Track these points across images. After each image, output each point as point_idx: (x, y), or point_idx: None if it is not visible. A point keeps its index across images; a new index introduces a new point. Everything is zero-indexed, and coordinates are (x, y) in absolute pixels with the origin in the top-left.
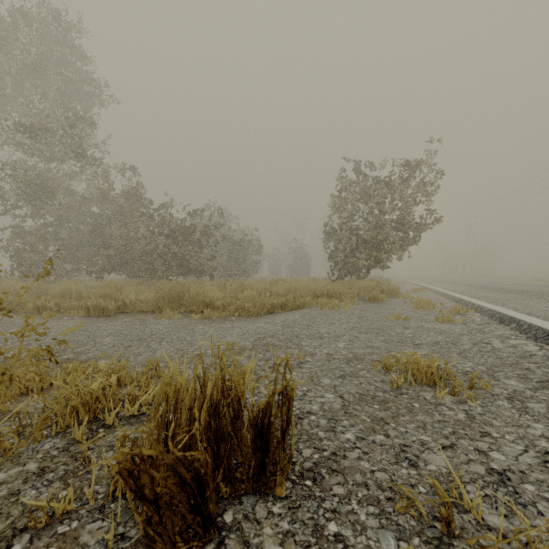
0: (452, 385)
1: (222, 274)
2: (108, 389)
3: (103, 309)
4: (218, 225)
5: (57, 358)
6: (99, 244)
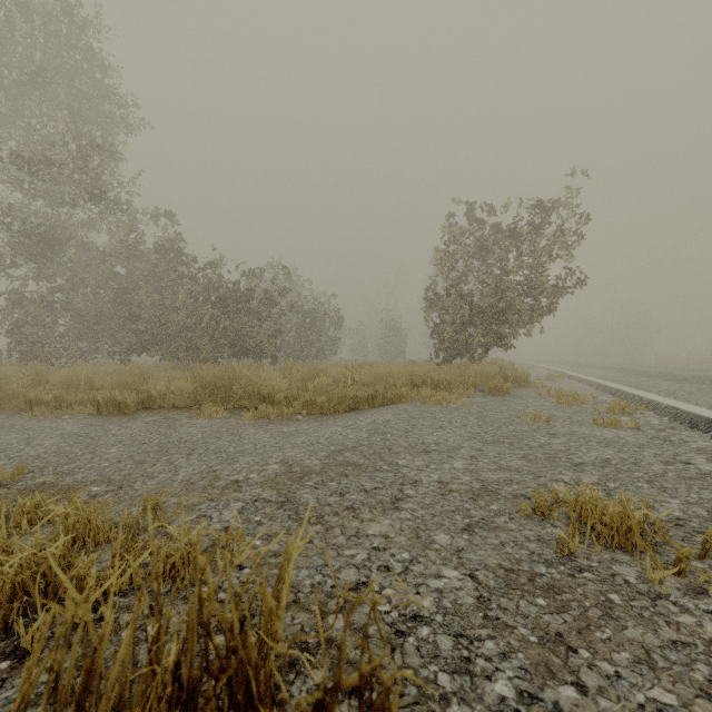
0: (664, 549)
1: (289, 356)
2: (45, 567)
3: (119, 404)
4: (283, 290)
5: (26, 482)
6: (124, 316)
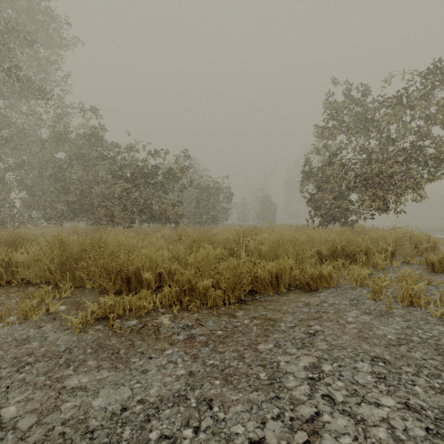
0: None
1: (191, 221)
2: None
3: None
4: (184, 168)
5: None
6: (59, 190)
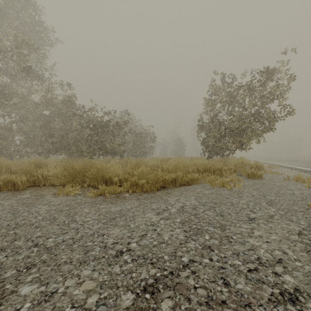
0: None
1: (130, 155)
2: None
3: (14, 184)
4: (126, 121)
5: None
6: (46, 135)
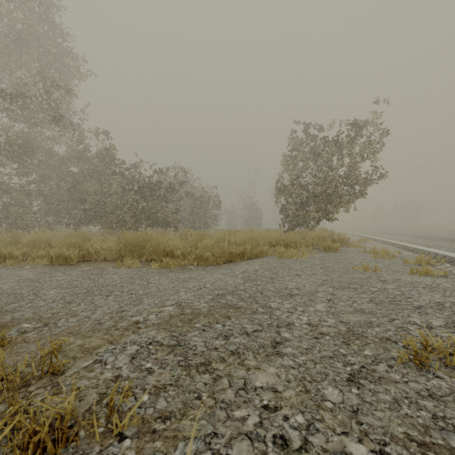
0: None
1: (186, 226)
2: None
3: (66, 257)
4: (181, 182)
5: None
6: (76, 199)
